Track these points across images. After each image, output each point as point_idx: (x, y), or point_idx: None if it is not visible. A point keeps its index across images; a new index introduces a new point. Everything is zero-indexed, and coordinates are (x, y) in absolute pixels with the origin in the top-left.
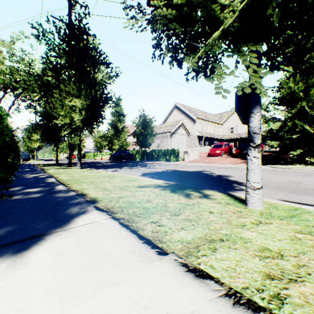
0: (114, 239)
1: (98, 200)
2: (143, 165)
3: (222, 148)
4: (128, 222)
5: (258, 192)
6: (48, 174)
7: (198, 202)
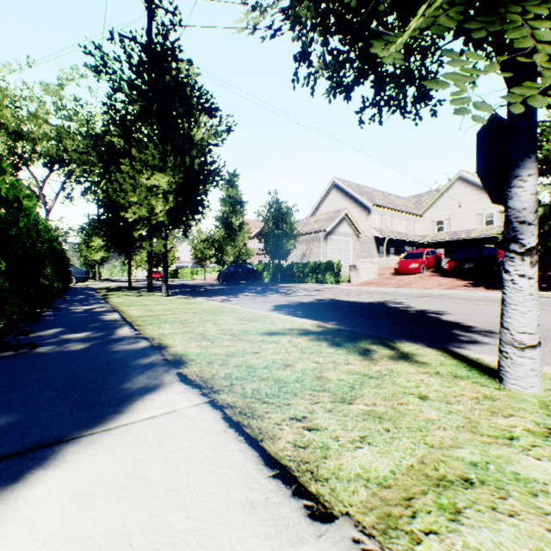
0: (208, 461)
1: (187, 361)
2: (276, 290)
3: (422, 260)
4: (241, 416)
5: (531, 354)
6: (110, 306)
7: (390, 370)
